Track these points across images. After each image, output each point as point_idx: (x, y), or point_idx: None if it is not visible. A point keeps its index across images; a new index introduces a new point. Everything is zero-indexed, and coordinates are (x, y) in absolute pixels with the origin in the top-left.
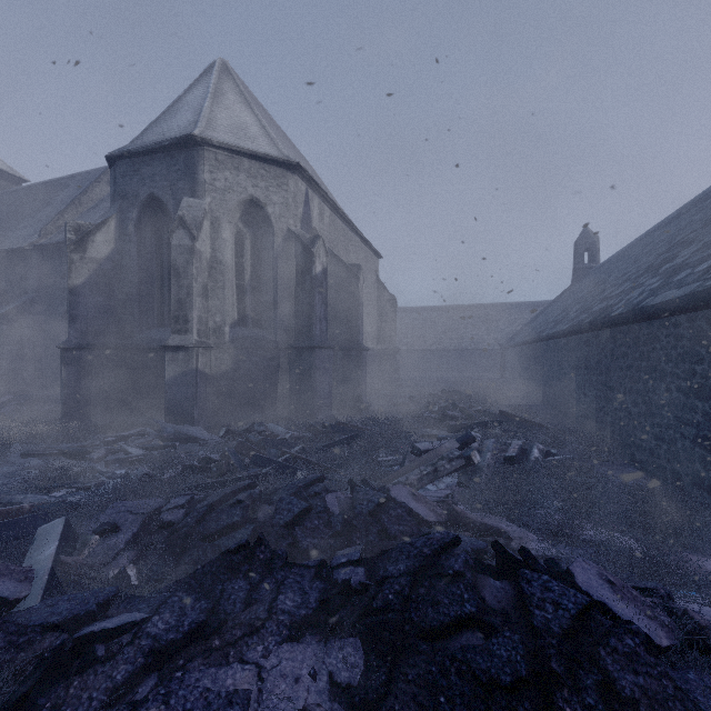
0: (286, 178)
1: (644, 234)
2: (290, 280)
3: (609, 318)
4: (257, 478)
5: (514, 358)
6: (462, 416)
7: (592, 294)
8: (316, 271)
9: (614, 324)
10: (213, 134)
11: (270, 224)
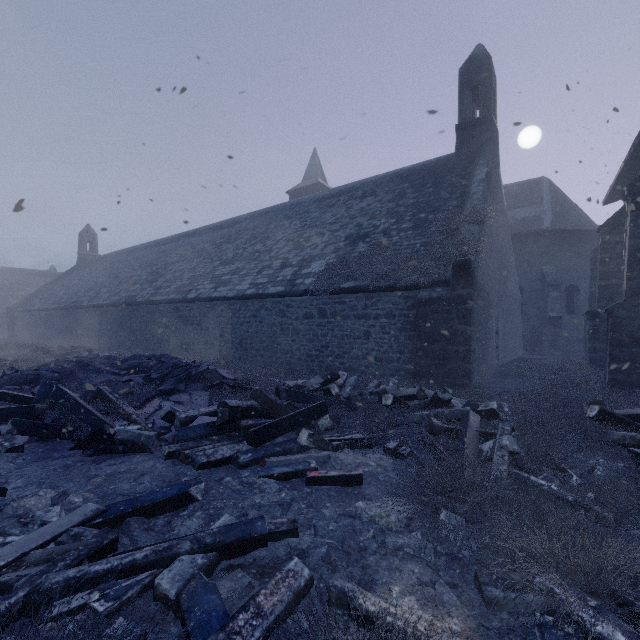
0: None
1: (132, 248)
2: None
3: (137, 302)
4: None
5: (37, 320)
6: (61, 350)
7: (113, 284)
8: None
9: (139, 305)
10: None
11: None
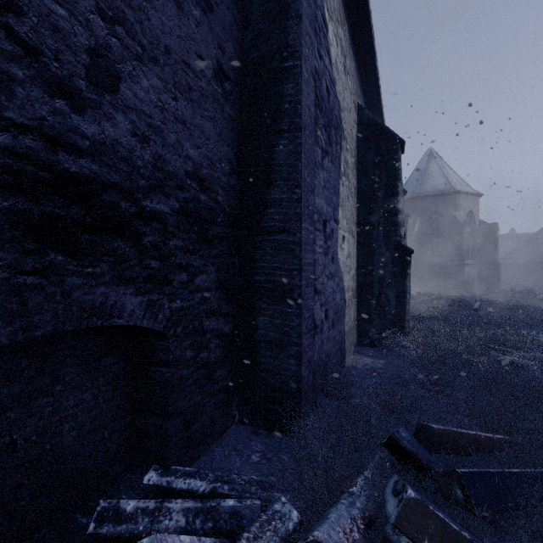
0: (477, 200)
1: None
2: (480, 239)
3: None
4: None
5: (519, 270)
6: None
7: None
8: (497, 236)
9: None
10: (458, 188)
11: (473, 218)
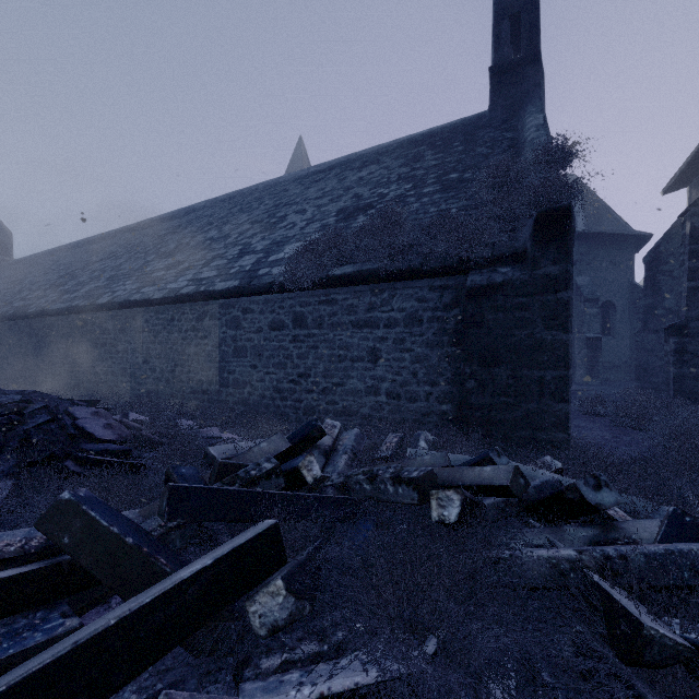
0: None
1: (55, 250)
2: None
3: (28, 313)
4: None
5: None
6: None
7: (11, 292)
8: None
9: (31, 317)
10: None
11: None
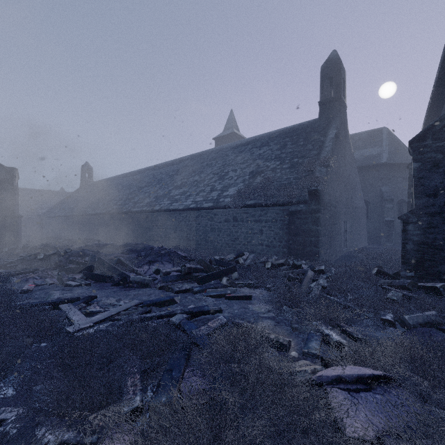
0: None
1: (115, 177)
2: None
3: (123, 212)
4: (62, 251)
5: (58, 222)
6: (80, 240)
7: (106, 200)
8: (16, 184)
9: (124, 213)
10: None
11: None
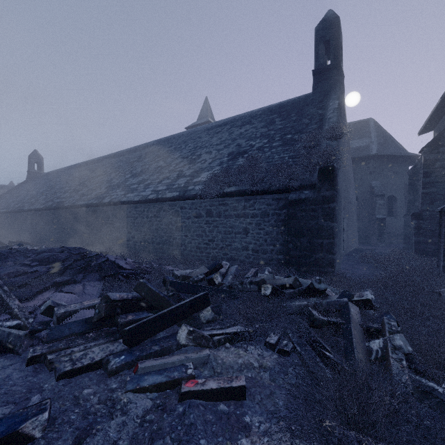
0: None
1: (68, 167)
2: None
3: (64, 206)
4: None
5: None
6: None
7: (50, 193)
8: None
9: (66, 208)
10: None
11: None
